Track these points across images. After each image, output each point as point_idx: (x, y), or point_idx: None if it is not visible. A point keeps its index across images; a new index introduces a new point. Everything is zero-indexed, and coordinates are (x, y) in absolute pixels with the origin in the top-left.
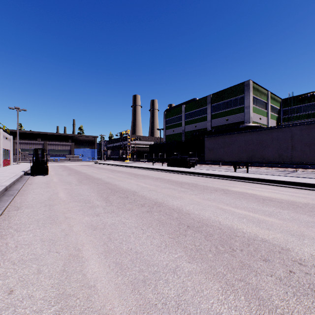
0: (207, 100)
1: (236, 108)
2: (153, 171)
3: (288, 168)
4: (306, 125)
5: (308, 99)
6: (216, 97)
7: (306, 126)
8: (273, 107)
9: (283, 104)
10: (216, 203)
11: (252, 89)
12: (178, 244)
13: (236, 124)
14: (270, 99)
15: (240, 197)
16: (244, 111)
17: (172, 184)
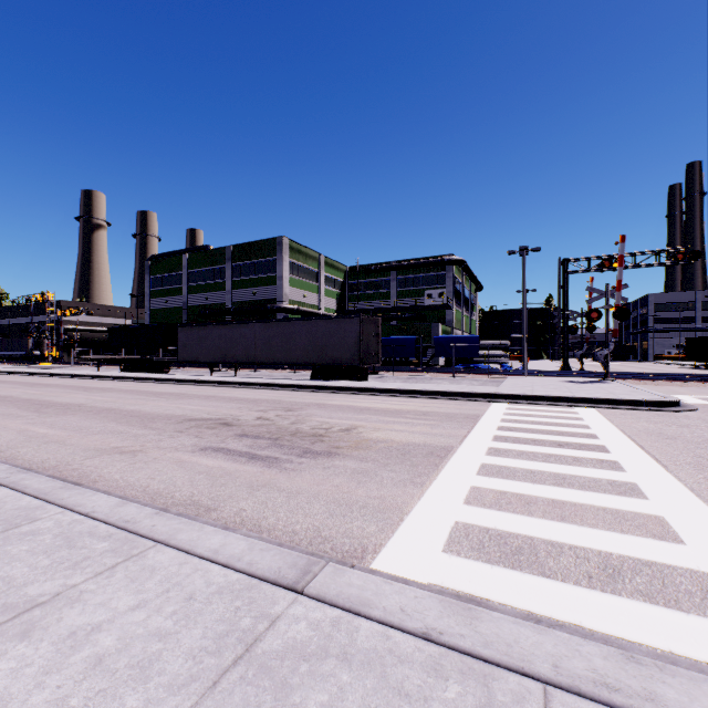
0: (226, 255)
1: (267, 276)
2: (81, 379)
3: (293, 369)
4: (264, 323)
5: (373, 273)
6: (240, 252)
7: (264, 324)
8: (332, 278)
9: (350, 275)
10: (94, 396)
11: (290, 250)
12: (18, 408)
13: (268, 303)
14: (326, 266)
15: (130, 393)
16: (277, 284)
17: (77, 390)
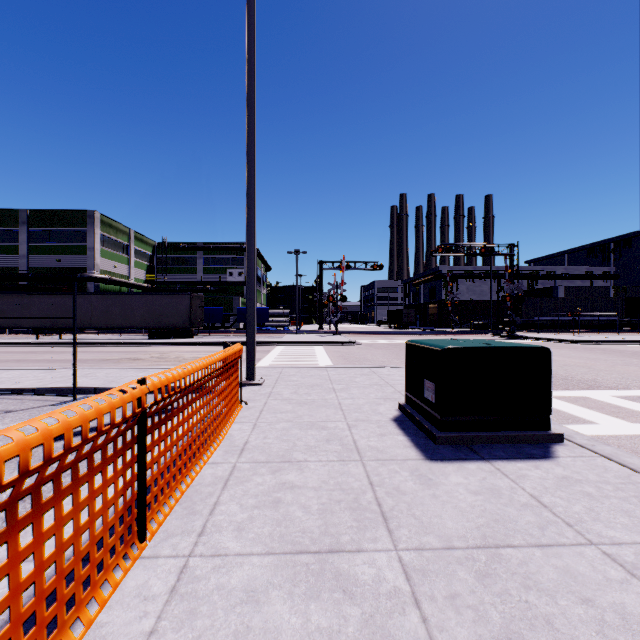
0: (19, 217)
1: (75, 246)
2: None
3: (117, 333)
4: (101, 295)
5: (182, 250)
6: (39, 217)
7: (101, 296)
8: (141, 251)
9: (158, 249)
10: None
11: (101, 224)
12: None
13: (76, 271)
14: (136, 240)
15: None
16: (87, 254)
17: None
